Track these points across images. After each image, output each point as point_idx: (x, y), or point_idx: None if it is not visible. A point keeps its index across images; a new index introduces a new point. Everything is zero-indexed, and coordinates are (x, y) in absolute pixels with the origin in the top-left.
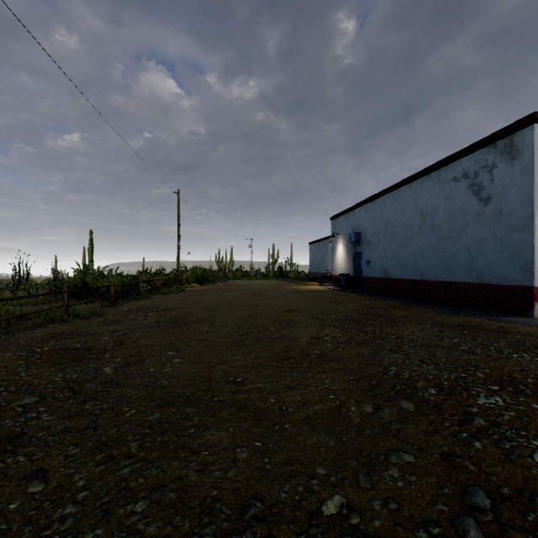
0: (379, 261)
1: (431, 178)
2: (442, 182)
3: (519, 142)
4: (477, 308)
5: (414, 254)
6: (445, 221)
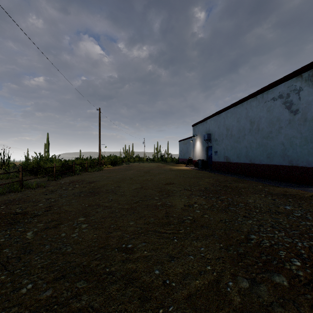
0: (223, 151)
1: (257, 99)
2: (264, 101)
3: None
4: (289, 181)
5: (245, 147)
6: (267, 126)
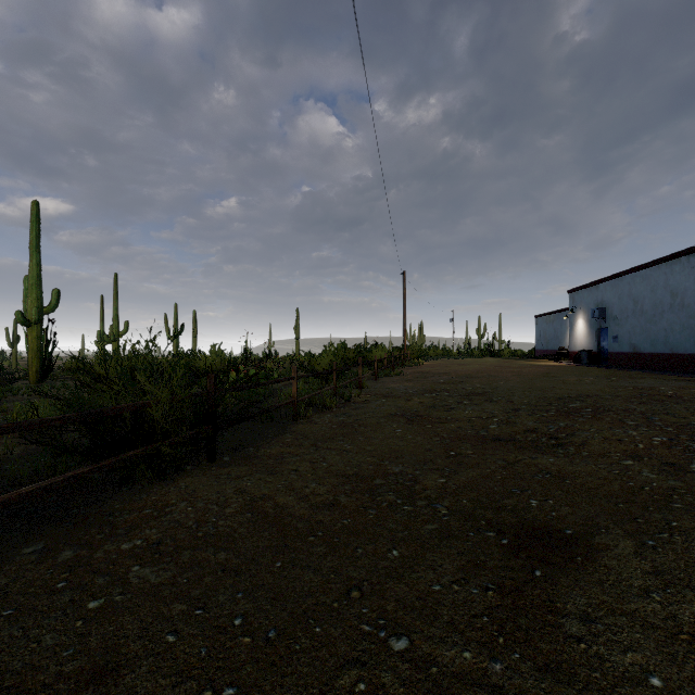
0: (627, 336)
1: (681, 262)
2: (691, 267)
3: None
4: None
5: (664, 330)
6: (694, 301)
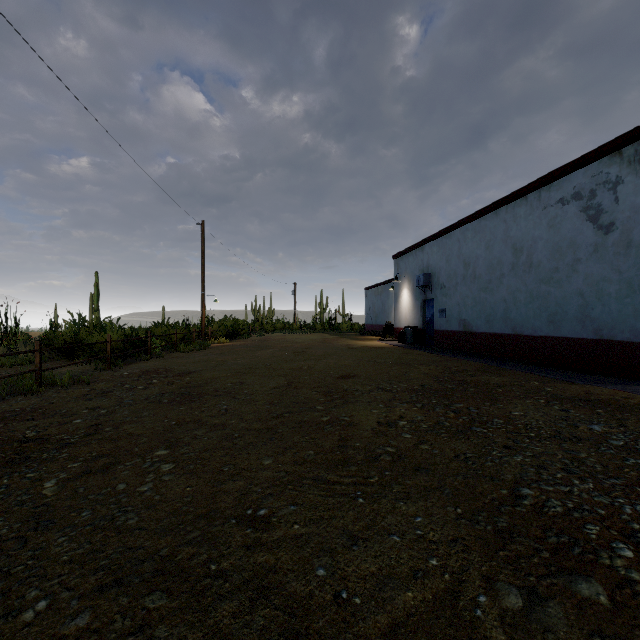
0: (456, 309)
1: (528, 201)
2: (543, 206)
3: None
4: (595, 372)
5: (503, 300)
6: (548, 257)
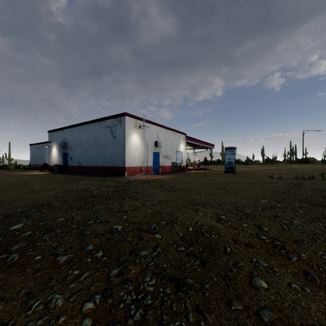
0: (77, 157)
1: (98, 124)
2: (102, 127)
3: (122, 120)
4: (112, 175)
5: (92, 155)
6: (103, 142)
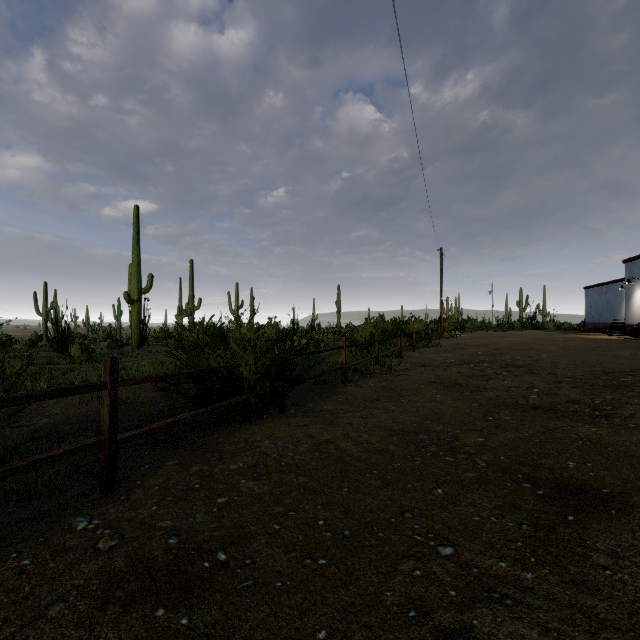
0: None
1: None
2: None
3: None
4: None
5: None
6: None
